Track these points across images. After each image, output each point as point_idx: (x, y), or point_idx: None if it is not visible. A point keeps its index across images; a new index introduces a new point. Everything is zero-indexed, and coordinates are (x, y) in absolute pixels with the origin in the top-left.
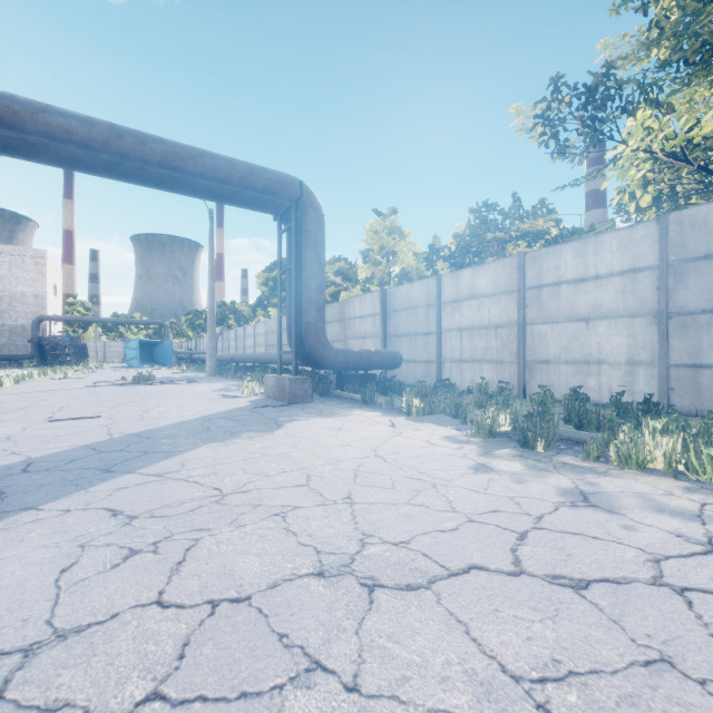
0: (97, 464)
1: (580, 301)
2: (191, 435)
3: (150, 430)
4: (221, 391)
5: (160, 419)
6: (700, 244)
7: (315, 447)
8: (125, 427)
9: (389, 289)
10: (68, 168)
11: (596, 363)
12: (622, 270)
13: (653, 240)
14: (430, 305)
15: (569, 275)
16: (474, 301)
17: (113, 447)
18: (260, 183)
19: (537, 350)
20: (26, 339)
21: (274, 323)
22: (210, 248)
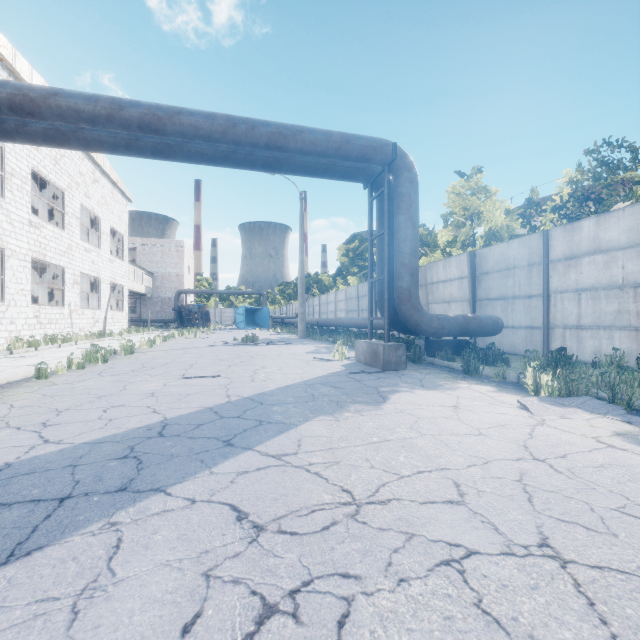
0: (219, 432)
1: None
2: (298, 402)
3: (261, 394)
4: (313, 353)
5: (268, 381)
6: None
7: (440, 433)
8: (239, 388)
9: (478, 250)
10: (196, 163)
11: None
12: None
13: None
14: (533, 265)
15: None
16: (598, 256)
17: (231, 412)
18: (354, 151)
19: None
20: (171, 307)
21: (354, 290)
22: (300, 226)
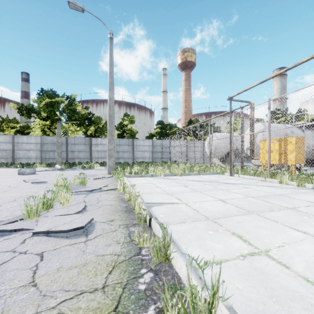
0: None
1: (27, 147)
2: None
3: None
4: None
5: None
6: (46, 141)
7: None
8: None
9: None
10: None
11: (30, 158)
12: (35, 143)
13: (40, 139)
14: None
15: (25, 142)
16: None
17: None
18: None
19: (17, 155)
20: None
21: None
22: None
